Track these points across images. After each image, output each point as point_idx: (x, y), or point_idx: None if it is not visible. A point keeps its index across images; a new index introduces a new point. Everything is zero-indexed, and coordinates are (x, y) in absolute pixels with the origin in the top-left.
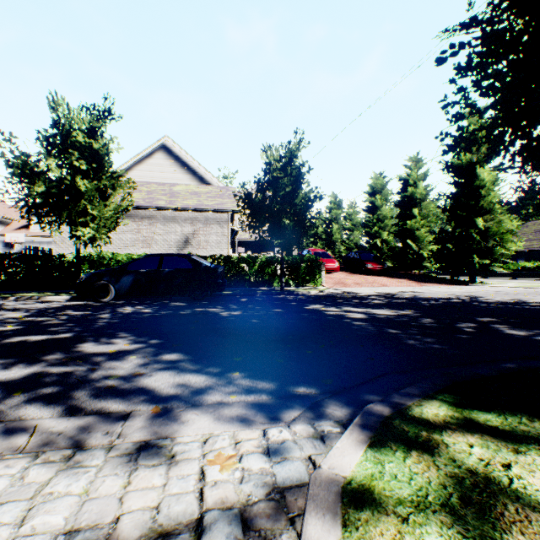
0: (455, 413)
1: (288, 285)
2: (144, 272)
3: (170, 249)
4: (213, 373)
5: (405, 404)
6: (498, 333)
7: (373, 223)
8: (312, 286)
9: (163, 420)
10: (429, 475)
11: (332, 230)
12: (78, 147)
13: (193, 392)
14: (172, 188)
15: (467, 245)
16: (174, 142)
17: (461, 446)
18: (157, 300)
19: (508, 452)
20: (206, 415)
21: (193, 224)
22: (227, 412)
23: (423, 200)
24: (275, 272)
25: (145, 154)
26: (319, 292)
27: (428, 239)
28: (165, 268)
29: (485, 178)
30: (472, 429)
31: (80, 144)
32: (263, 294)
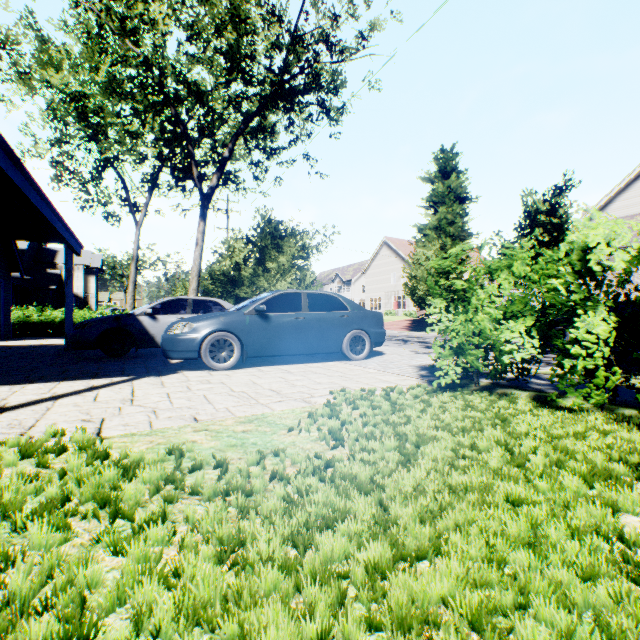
0: None
1: None
2: None
3: None
4: None
5: None
6: None
7: None
8: None
9: (547, 365)
10: None
11: None
12: (540, 224)
13: None
14: None
15: None
16: None
17: None
18: None
19: None
20: None
21: None
22: None
23: None
24: None
25: (630, 178)
26: None
27: None
28: None
29: None
30: None
31: (542, 222)
32: None
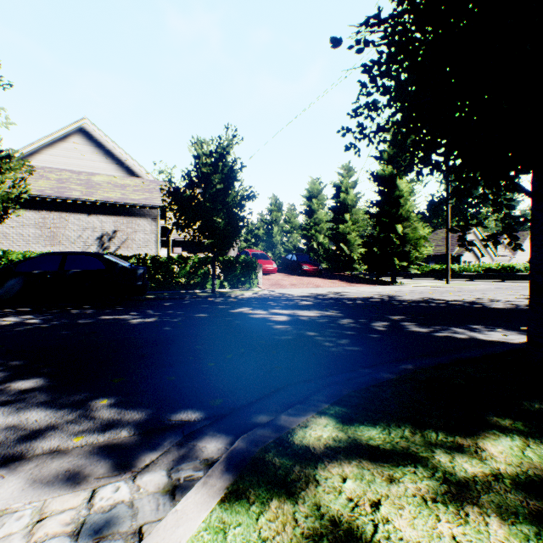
0: (340, 432)
1: (223, 287)
2: (40, 274)
3: (87, 247)
4: (72, 404)
5: (289, 427)
6: (405, 331)
7: (310, 226)
8: (249, 288)
9: None
10: (281, 540)
11: (273, 232)
12: None
13: (21, 438)
14: (91, 178)
15: (389, 248)
16: (95, 126)
17: (334, 482)
18: (58, 307)
19: (382, 482)
20: (17, 476)
21: (116, 220)
22: (55, 466)
23: (353, 206)
24: (209, 274)
25: (58, 137)
26: (253, 294)
27: (358, 242)
28: (69, 269)
29: (404, 189)
30: (352, 453)
31: None
32: (193, 297)
